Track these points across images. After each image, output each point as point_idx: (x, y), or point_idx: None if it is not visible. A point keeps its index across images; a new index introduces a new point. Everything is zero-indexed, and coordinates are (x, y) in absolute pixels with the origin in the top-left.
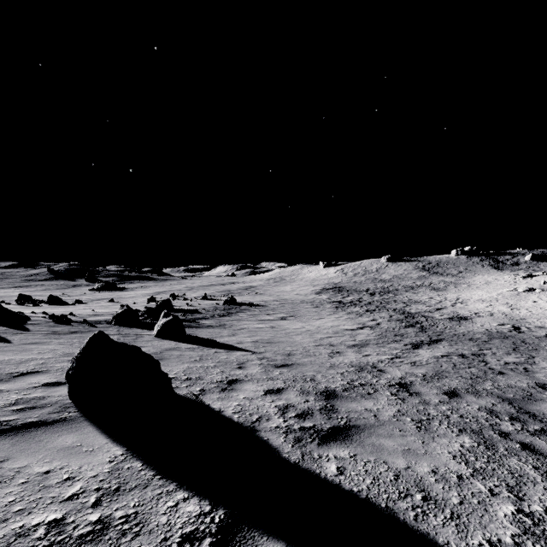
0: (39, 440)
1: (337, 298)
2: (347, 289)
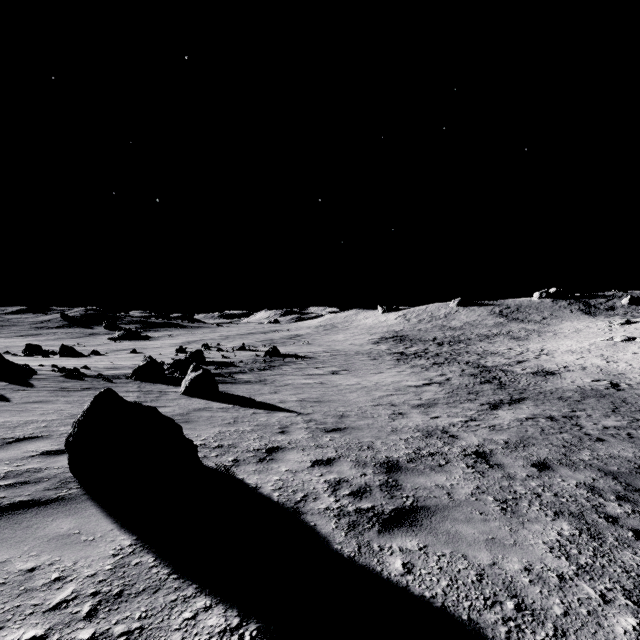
0: (27, 526)
1: (398, 349)
2: (410, 338)
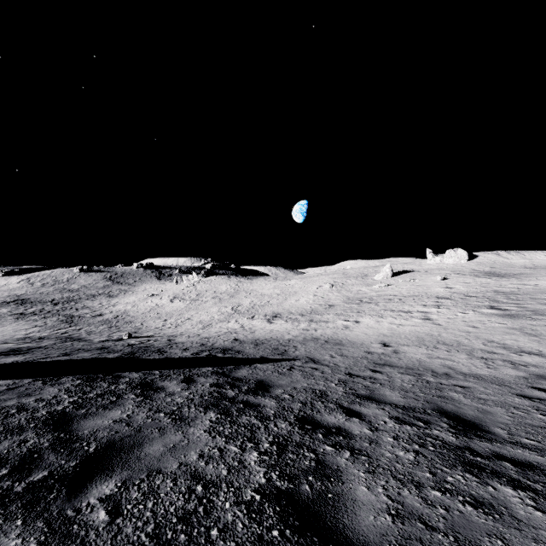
0: None
1: (19, 311)
2: (32, 301)
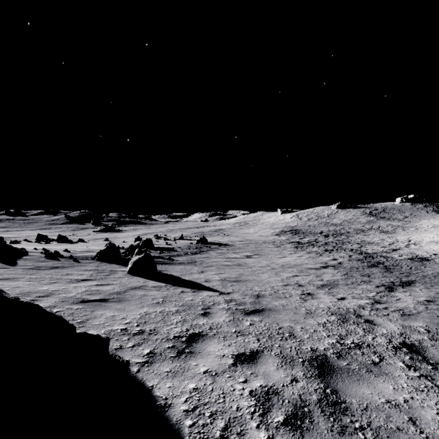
0: None
1: (295, 239)
2: (303, 231)
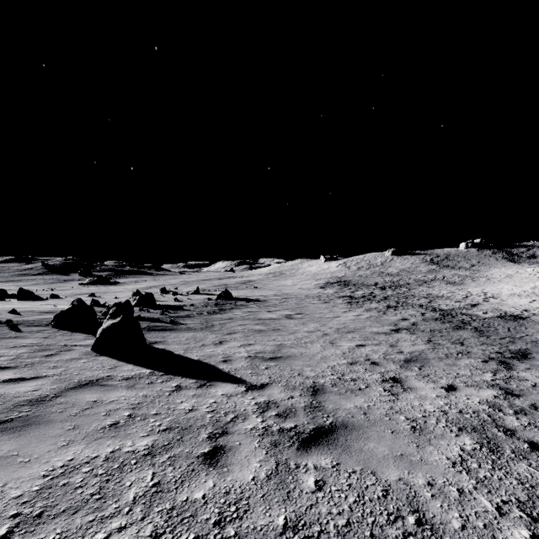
0: None
1: (345, 293)
2: (353, 283)
